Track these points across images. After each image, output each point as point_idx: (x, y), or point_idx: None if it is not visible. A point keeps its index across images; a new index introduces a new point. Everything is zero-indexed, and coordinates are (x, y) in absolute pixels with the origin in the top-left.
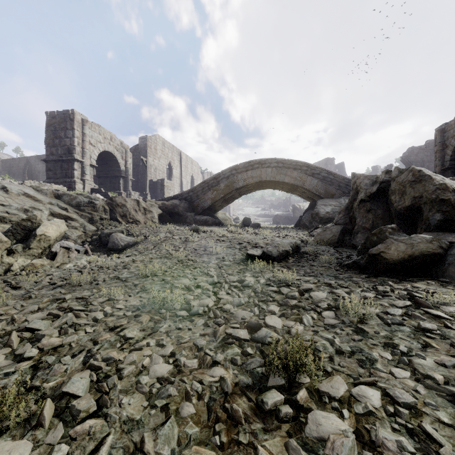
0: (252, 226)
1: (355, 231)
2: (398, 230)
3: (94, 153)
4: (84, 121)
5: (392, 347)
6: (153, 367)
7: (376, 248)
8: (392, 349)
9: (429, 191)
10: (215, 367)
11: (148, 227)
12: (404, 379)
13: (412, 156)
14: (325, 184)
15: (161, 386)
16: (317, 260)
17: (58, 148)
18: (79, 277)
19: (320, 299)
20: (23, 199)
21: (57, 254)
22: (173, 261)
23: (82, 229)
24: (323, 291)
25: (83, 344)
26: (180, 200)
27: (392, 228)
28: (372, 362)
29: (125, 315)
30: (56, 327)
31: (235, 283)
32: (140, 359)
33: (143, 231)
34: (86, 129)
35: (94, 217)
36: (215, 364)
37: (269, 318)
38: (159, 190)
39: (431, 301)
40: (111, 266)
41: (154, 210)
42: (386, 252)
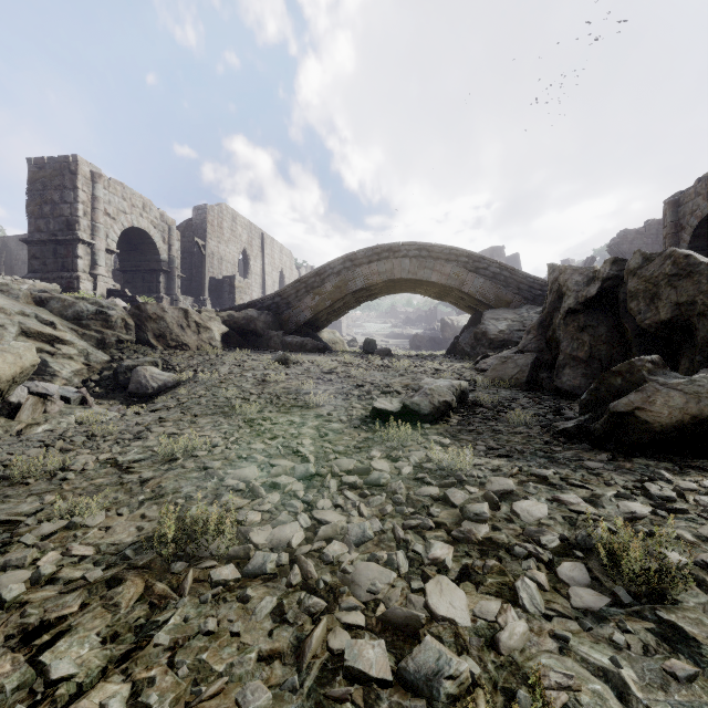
0: (379, 353)
1: (559, 364)
2: (663, 366)
3: (114, 231)
4: (96, 175)
5: None
6: None
7: (625, 401)
8: None
9: None
10: None
11: (203, 355)
12: None
13: (625, 245)
14: (496, 285)
15: None
16: (502, 419)
17: (50, 220)
18: (31, 464)
19: (537, 521)
20: None
21: (21, 408)
22: (235, 423)
23: (83, 359)
24: (536, 497)
25: None
26: (259, 309)
27: (652, 362)
28: None
29: (85, 579)
30: None
31: (352, 476)
32: None
33: (193, 362)
34: (99, 188)
35: (106, 339)
36: None
37: (436, 588)
38: (227, 294)
39: None
40: (113, 434)
41: (215, 327)
42: (646, 409)
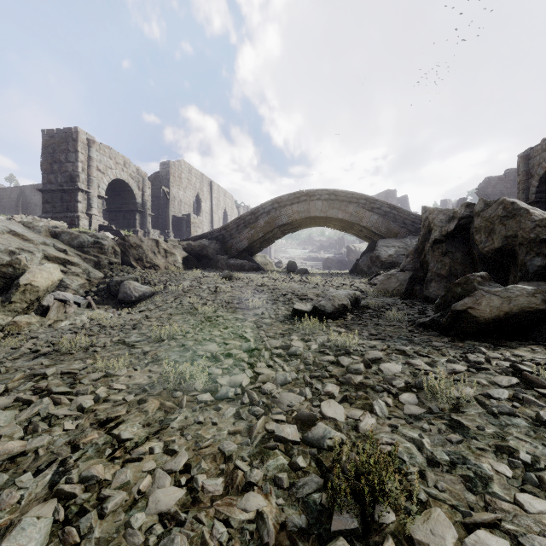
0: (298, 272)
1: (427, 279)
2: (489, 279)
3: (104, 182)
4: (91, 141)
5: (507, 453)
6: (155, 493)
7: (462, 303)
8: (510, 458)
9: (525, 229)
10: (249, 492)
11: (170, 273)
12: (539, 514)
13: (489, 188)
14: (387, 221)
15: (163, 530)
16: (383, 317)
17: (58, 175)
18: (71, 342)
19: (393, 374)
20: (8, 238)
21: (49, 309)
22: (198, 319)
23: (86, 276)
24: (396, 362)
25: (56, 450)
26: (209, 239)
27: (481, 277)
28: (484, 481)
29: (125, 400)
30: (23, 420)
31: (278, 350)
32: (137, 477)
33: (163, 278)
34: (93, 151)
35: (101, 261)
36: (250, 486)
37: (327, 404)
38: (185, 228)
39: (545, 377)
40: (118, 326)
41: (177, 253)
42: (475, 308)
